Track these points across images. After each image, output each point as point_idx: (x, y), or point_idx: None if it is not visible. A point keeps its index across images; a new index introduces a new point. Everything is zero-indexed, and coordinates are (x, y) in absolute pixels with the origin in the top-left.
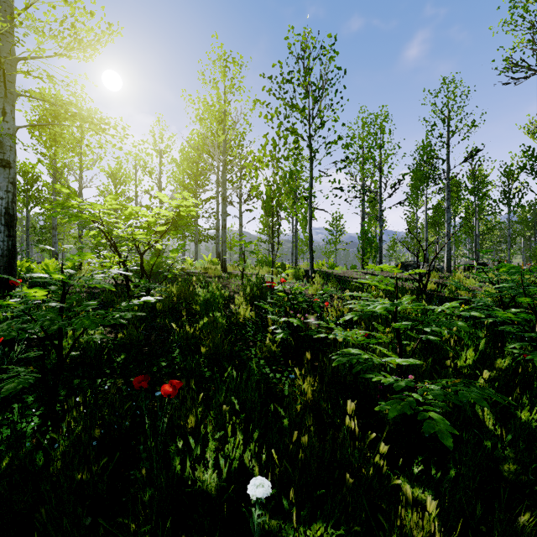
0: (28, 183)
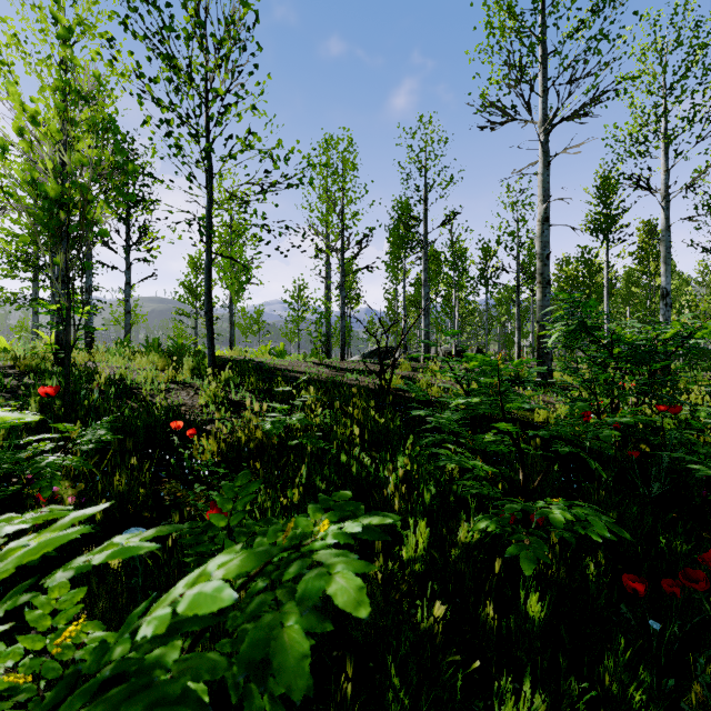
0: None
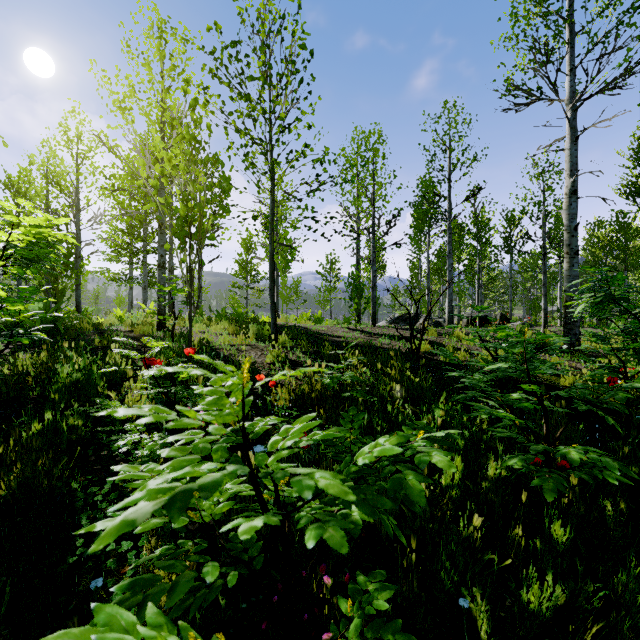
0: None
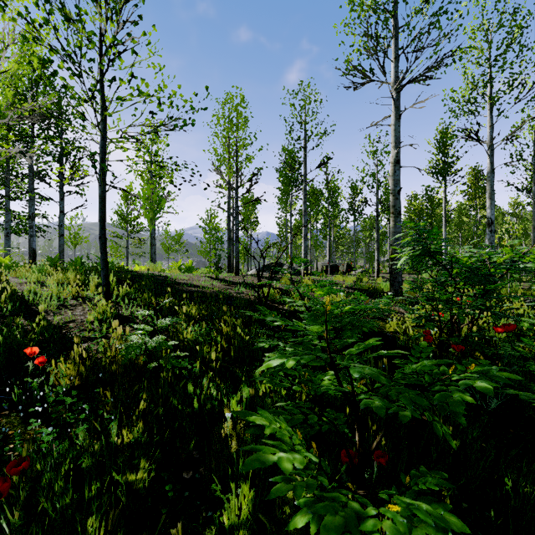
0: None
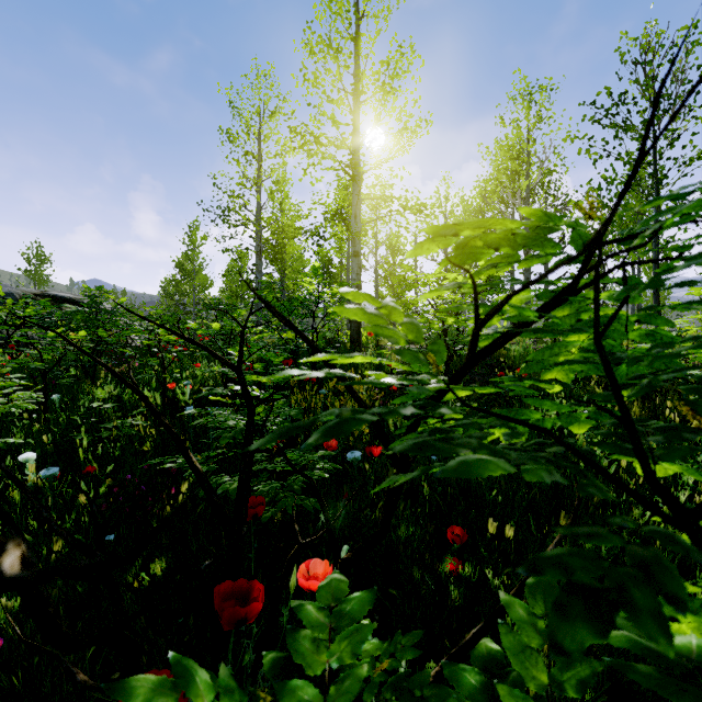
0: (325, 267)
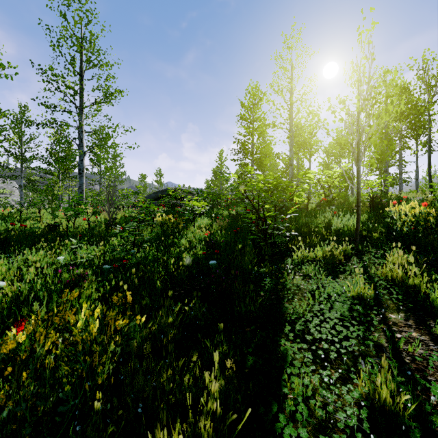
0: (286, 167)
